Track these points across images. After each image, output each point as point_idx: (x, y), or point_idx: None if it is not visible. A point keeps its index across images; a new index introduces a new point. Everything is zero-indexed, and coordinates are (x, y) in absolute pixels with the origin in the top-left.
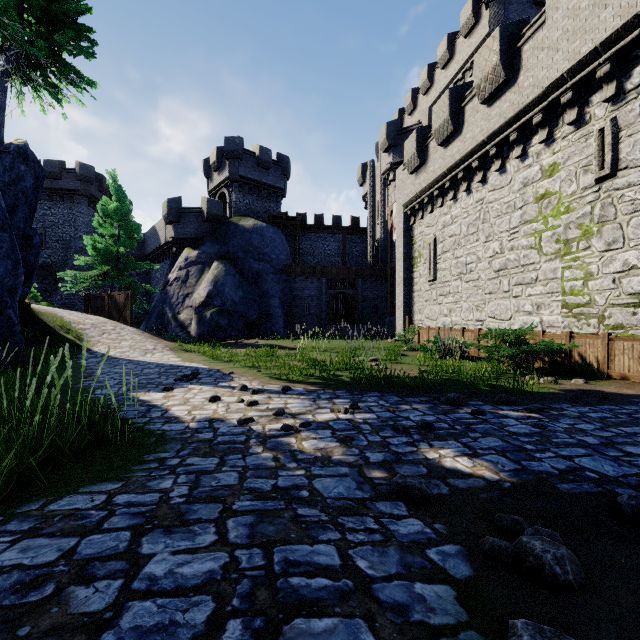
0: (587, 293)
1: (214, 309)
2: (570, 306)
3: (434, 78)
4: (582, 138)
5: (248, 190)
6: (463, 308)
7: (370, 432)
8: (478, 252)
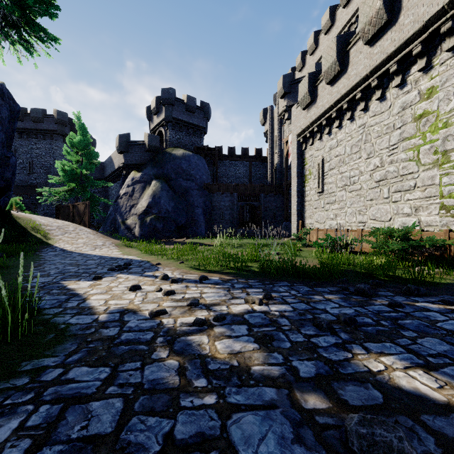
0: None
1: (152, 216)
2: (448, 207)
3: (319, 42)
4: None
5: (179, 128)
6: (347, 213)
7: (290, 328)
8: (360, 167)
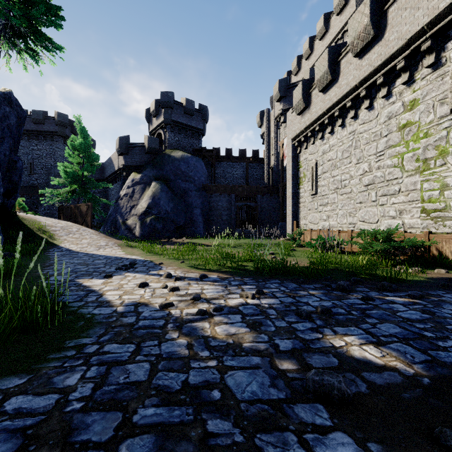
0: (443, 200)
1: (152, 216)
2: (428, 211)
3: (314, 47)
4: (439, 77)
5: (178, 130)
6: (339, 214)
7: (276, 317)
8: (351, 171)
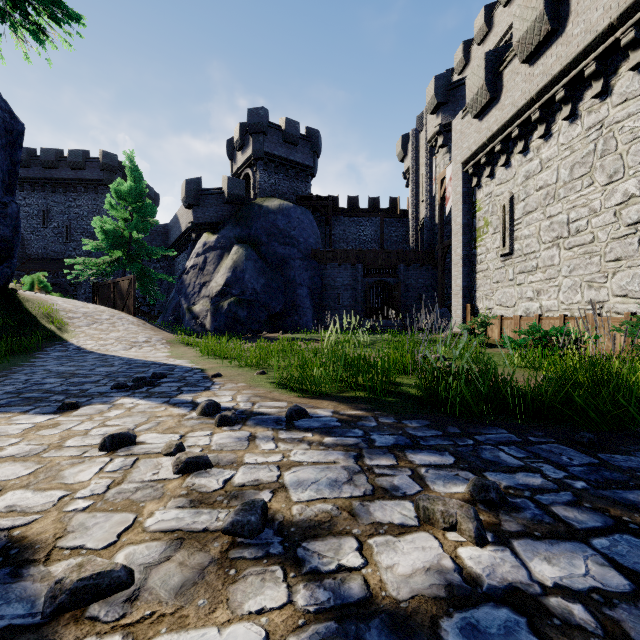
0: None
1: (232, 298)
2: None
3: (493, 21)
4: None
5: (274, 169)
6: (562, 287)
7: None
8: (592, 202)
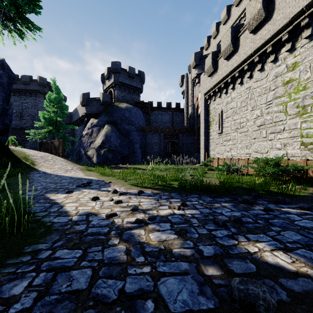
0: None
1: (105, 149)
2: (306, 144)
3: (219, 30)
4: None
5: (123, 89)
6: (238, 147)
7: (198, 225)
8: (247, 116)
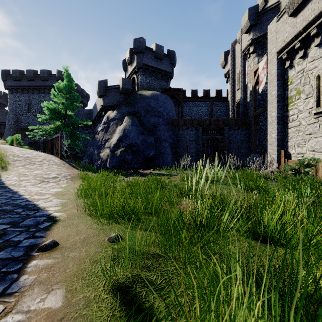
0: None
1: (122, 148)
2: None
3: None
4: None
5: (148, 74)
6: None
7: None
8: None
